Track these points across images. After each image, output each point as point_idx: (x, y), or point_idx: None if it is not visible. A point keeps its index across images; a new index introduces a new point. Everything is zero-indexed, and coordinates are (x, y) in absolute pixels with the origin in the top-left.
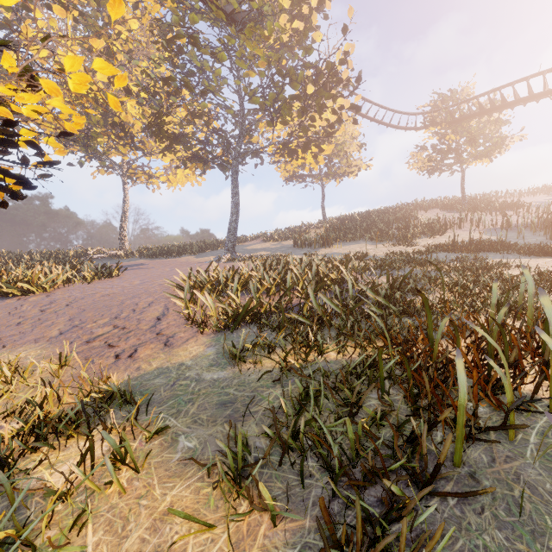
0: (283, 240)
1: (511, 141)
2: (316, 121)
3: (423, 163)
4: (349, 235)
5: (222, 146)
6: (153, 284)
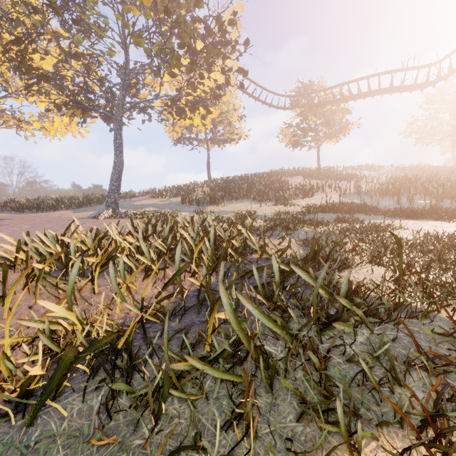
0: (171, 196)
1: (352, 127)
2: (205, 79)
3: (290, 137)
4: (234, 194)
5: (103, 91)
6: None
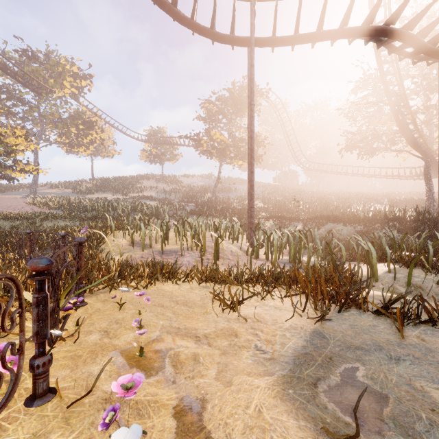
0: (65, 188)
1: (179, 156)
2: (84, 140)
3: (146, 158)
4: (104, 189)
5: None
6: (8, 204)
